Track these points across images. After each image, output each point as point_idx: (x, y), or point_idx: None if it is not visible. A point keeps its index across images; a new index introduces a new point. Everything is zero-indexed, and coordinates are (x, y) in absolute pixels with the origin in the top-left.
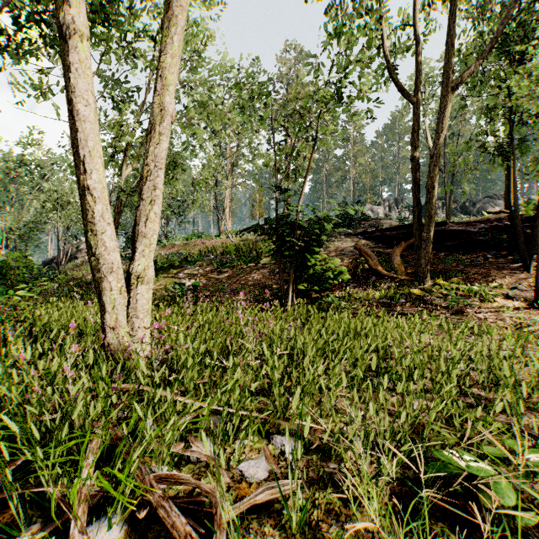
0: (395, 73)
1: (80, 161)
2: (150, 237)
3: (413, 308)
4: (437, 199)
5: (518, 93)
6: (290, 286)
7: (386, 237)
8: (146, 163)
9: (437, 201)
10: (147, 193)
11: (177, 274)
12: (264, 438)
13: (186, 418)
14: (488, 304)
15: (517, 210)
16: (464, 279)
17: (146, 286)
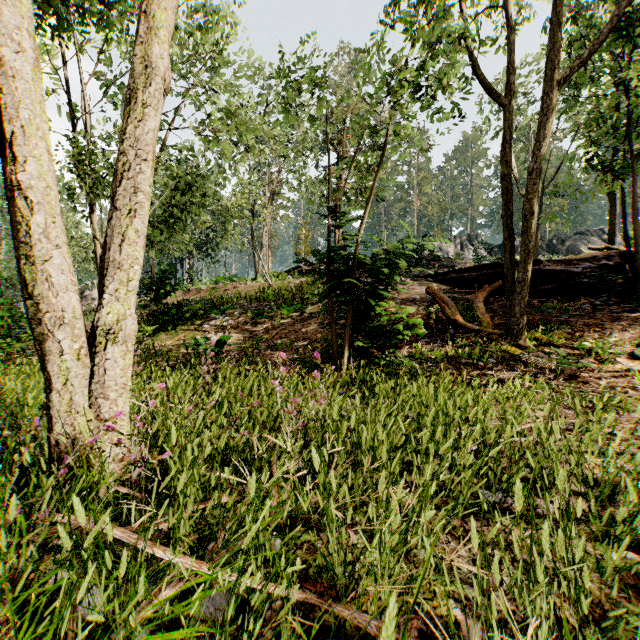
0: (479, 68)
1: (7, 141)
2: (128, 268)
3: (509, 372)
4: (518, 235)
5: None
6: (345, 343)
7: (463, 279)
8: (123, 151)
9: (519, 238)
10: (124, 198)
11: (201, 325)
12: None
13: (166, 596)
14: (607, 366)
15: (638, 244)
16: (570, 332)
17: (121, 347)
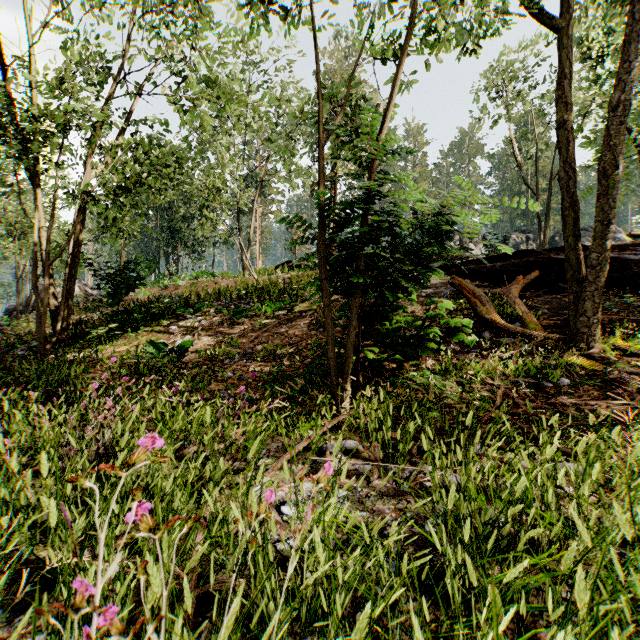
0: None
1: None
2: None
3: (606, 401)
4: (519, 232)
5: None
6: (349, 357)
7: (484, 270)
8: None
9: (520, 235)
10: None
11: (168, 326)
12: None
13: None
14: None
15: None
16: None
17: None
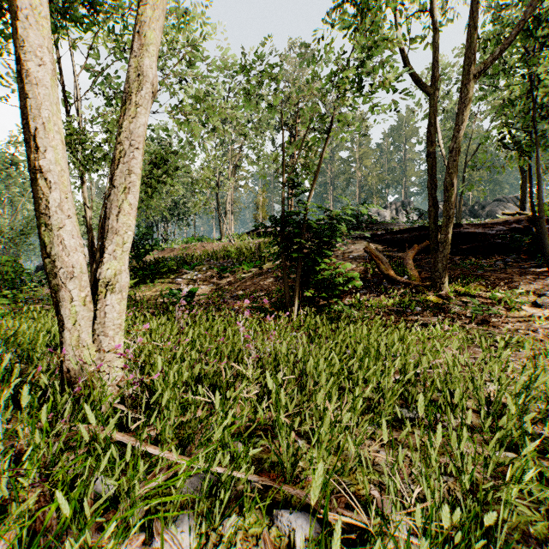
0: (408, 63)
1: (30, 135)
2: (122, 233)
3: (432, 317)
4: None
5: (547, 79)
6: (295, 293)
7: (396, 240)
8: (118, 141)
9: None
10: (119, 178)
11: (174, 279)
12: (265, 513)
13: (157, 481)
14: (514, 313)
15: (542, 210)
16: (484, 285)
17: (117, 296)
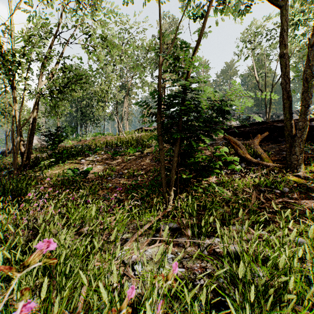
0: None
1: None
2: None
3: (310, 200)
4: (255, 113)
5: None
6: (173, 177)
7: (240, 132)
8: None
9: (256, 115)
10: None
11: (80, 160)
12: None
13: None
14: None
15: None
16: None
17: None
